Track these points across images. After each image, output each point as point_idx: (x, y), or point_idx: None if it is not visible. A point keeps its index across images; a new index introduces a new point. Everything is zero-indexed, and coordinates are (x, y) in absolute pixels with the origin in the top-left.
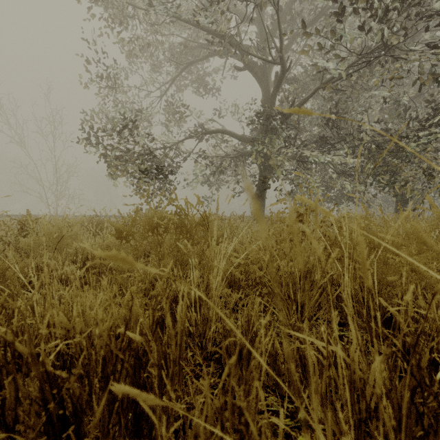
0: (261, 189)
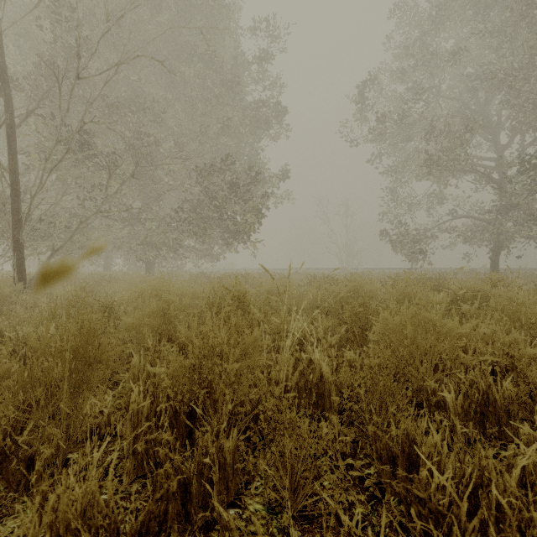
0: (494, 254)
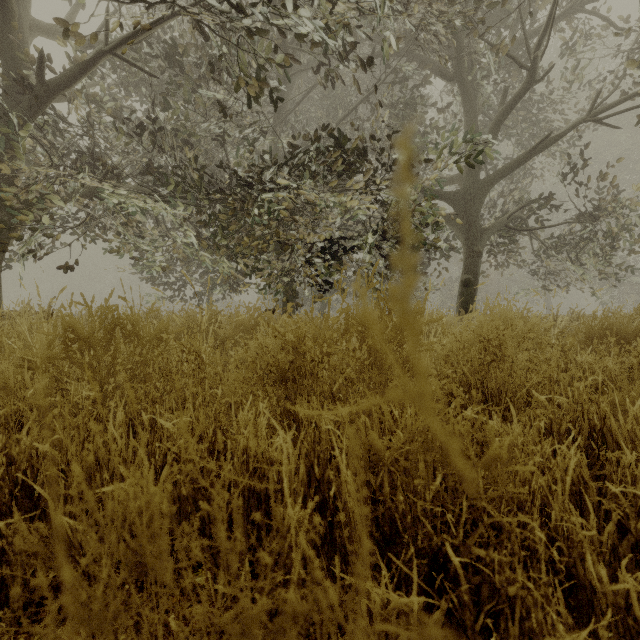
0: None
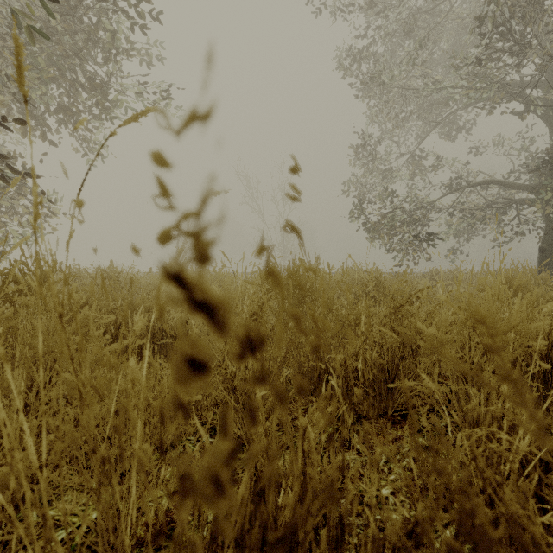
0: (549, 241)
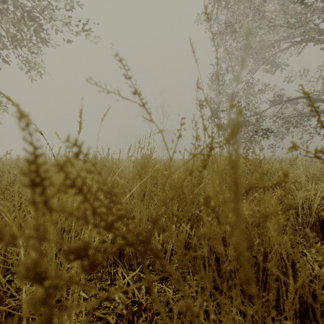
0: None
